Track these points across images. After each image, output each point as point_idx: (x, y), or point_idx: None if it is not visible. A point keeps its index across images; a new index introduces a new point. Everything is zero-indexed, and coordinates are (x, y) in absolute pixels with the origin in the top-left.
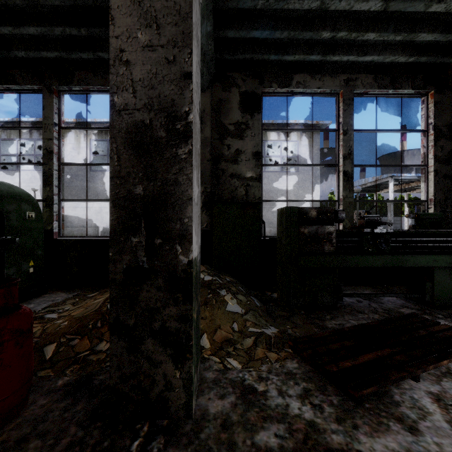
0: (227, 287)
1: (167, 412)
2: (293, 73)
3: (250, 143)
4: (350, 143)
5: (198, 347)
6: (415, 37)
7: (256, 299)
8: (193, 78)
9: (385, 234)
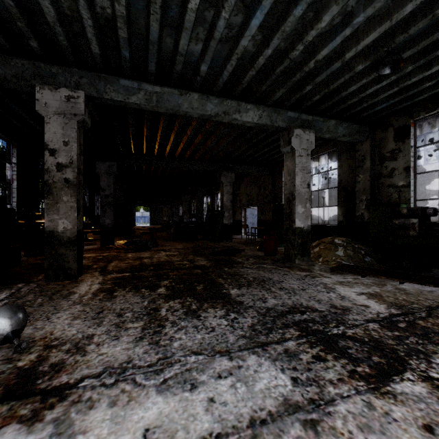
0: (345, 247)
1: (292, 260)
2: None
3: (401, 161)
4: None
5: (306, 253)
6: None
7: (371, 259)
8: (297, 184)
9: None
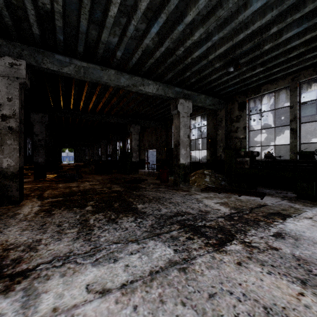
0: (210, 176)
1: (178, 185)
2: (261, 86)
3: (242, 123)
4: (295, 112)
5: (187, 180)
6: (305, 58)
7: (225, 183)
8: (181, 135)
9: (270, 161)
